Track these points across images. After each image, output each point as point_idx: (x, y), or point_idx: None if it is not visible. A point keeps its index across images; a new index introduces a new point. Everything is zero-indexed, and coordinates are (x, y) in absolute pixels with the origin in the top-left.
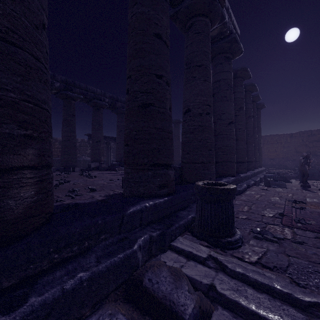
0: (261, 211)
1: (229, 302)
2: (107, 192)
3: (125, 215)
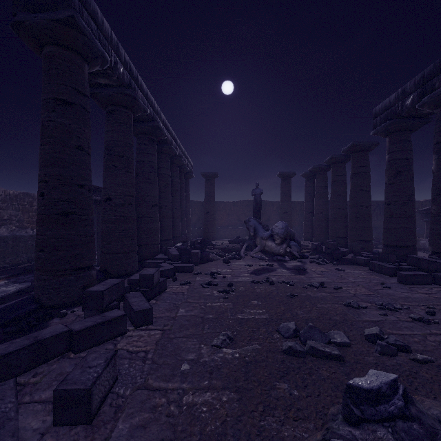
0: None
1: None
2: None
3: None
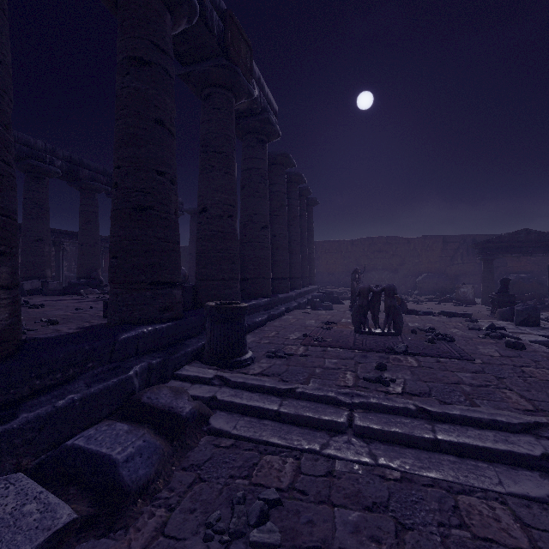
0: (288, 335)
1: (226, 404)
2: (79, 324)
3: (118, 341)
